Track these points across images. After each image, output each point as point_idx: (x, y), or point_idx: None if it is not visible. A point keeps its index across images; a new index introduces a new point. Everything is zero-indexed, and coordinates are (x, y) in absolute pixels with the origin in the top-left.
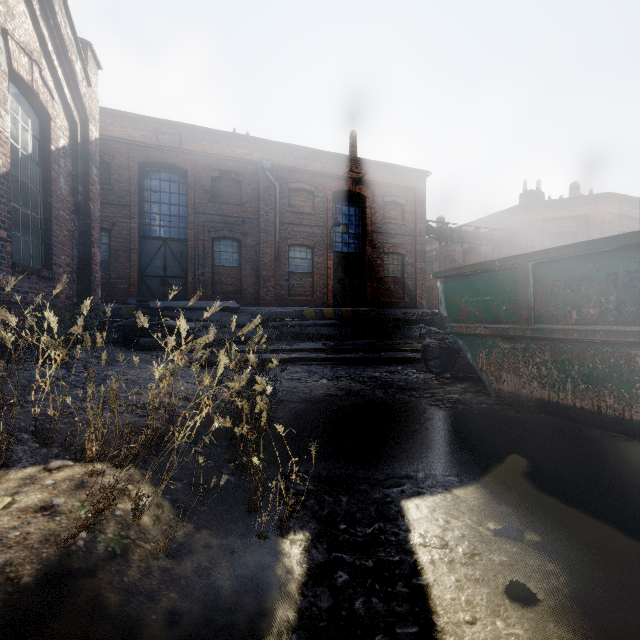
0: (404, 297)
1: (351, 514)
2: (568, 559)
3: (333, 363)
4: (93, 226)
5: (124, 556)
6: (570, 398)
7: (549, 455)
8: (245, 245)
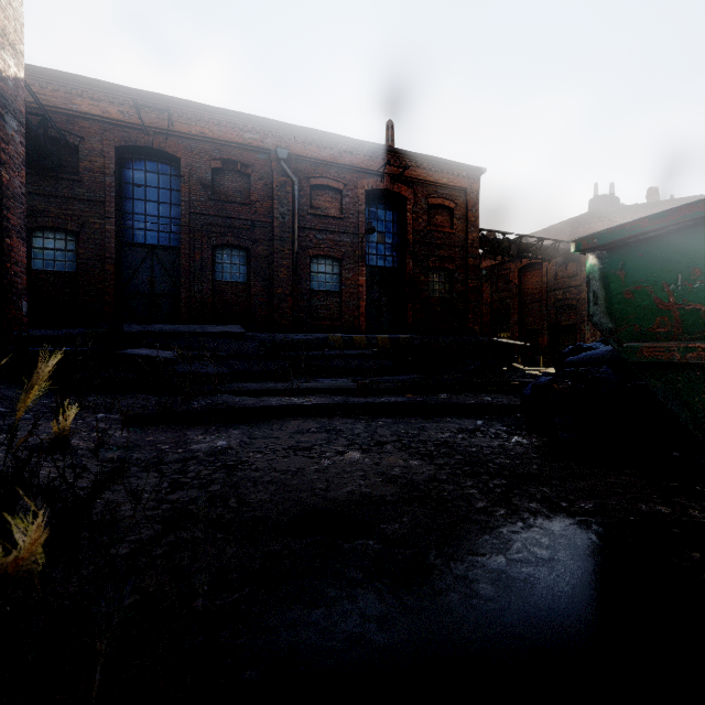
0: (453, 322)
1: None
2: None
3: (369, 412)
4: (8, 205)
5: None
6: None
7: None
8: (255, 255)
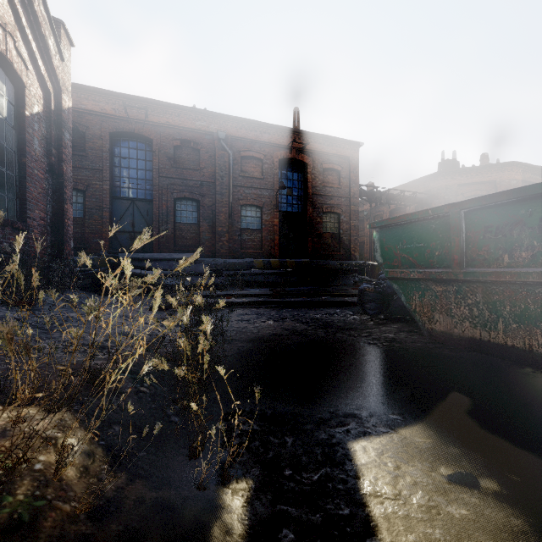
0: (340, 250)
1: (296, 458)
2: (533, 513)
3: (279, 306)
4: (66, 185)
5: (33, 524)
6: (501, 337)
7: (489, 393)
8: (203, 205)
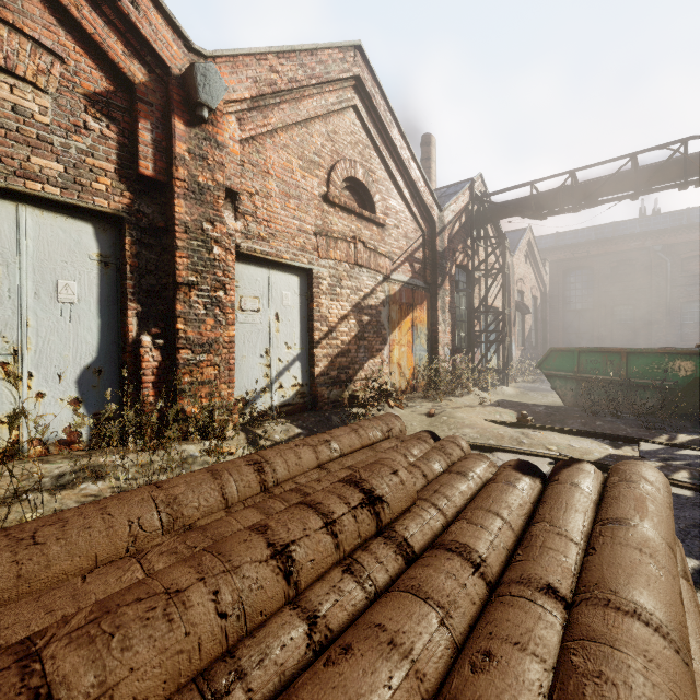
0: None
1: None
2: None
3: None
4: (547, 326)
5: None
6: None
7: None
8: (638, 308)
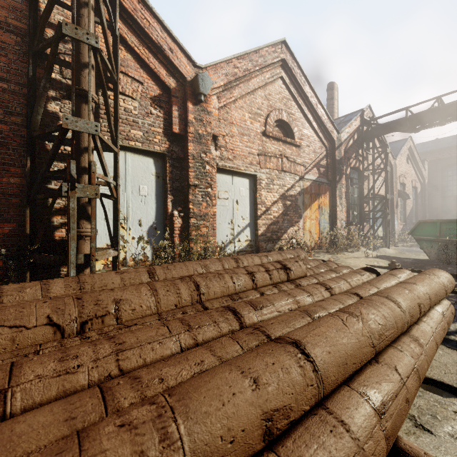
0: None
1: None
2: None
3: None
4: (426, 208)
5: None
6: None
7: None
8: None
